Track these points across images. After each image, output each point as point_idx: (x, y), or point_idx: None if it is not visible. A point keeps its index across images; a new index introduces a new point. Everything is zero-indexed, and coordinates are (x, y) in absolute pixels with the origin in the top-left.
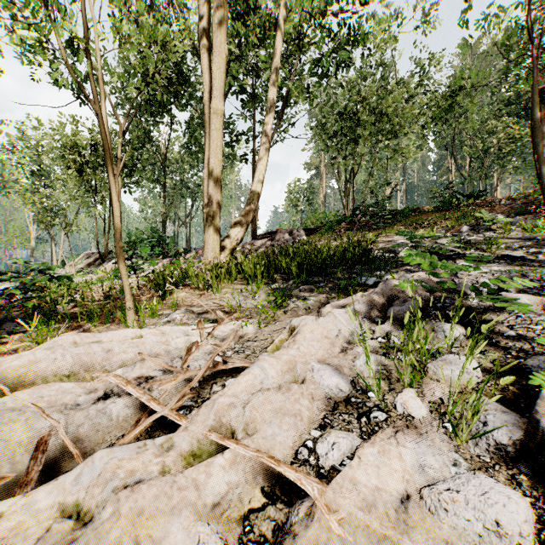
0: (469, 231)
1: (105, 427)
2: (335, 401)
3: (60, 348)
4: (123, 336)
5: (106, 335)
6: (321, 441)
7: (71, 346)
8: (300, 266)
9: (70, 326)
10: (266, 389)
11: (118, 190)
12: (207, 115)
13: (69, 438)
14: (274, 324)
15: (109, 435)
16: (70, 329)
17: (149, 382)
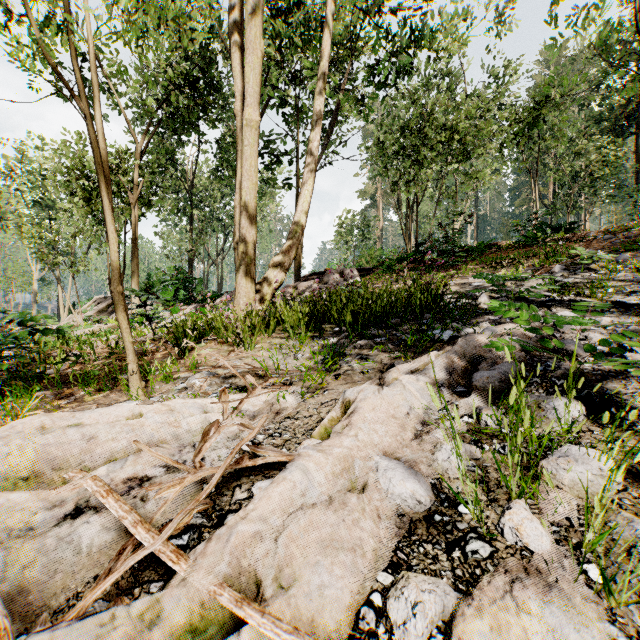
0: (563, 271)
1: (68, 565)
2: (411, 519)
3: (19, 437)
4: (115, 416)
5: (90, 414)
6: (395, 596)
7: (37, 432)
8: (354, 315)
9: (59, 394)
10: (310, 505)
11: (135, 222)
12: (239, 128)
13: (0, 597)
14: (322, 393)
15: (73, 578)
16: (58, 397)
17: (144, 487)
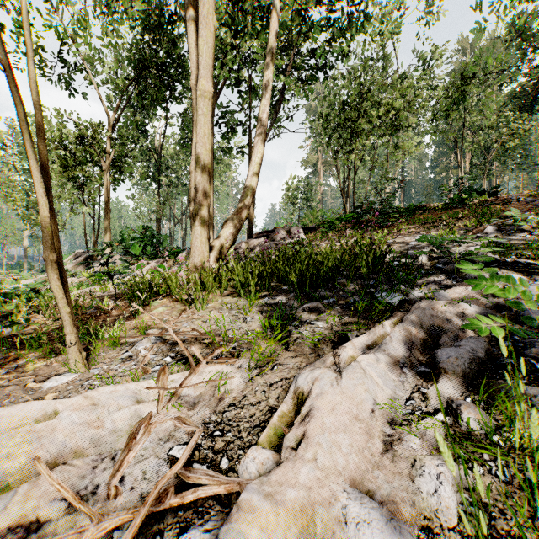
0: (496, 232)
1: None
2: None
3: None
4: (20, 418)
5: None
6: None
7: None
8: (302, 275)
9: (4, 360)
10: None
11: (107, 186)
12: (195, 100)
13: None
14: (271, 369)
15: None
16: (1, 365)
17: None
